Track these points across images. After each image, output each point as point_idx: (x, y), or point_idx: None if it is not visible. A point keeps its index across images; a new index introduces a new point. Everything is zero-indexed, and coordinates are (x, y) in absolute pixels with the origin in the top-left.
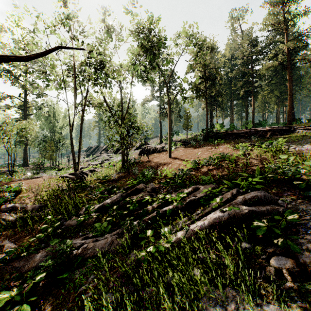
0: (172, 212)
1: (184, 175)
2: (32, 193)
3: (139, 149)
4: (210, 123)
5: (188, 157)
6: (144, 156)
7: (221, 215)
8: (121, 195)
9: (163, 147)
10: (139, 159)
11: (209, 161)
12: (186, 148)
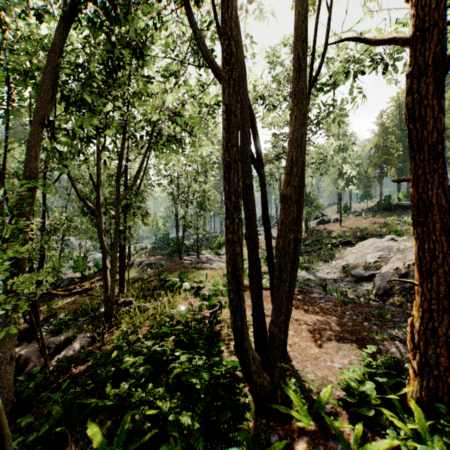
0: (333, 244)
1: (343, 234)
2: (264, 243)
3: (315, 220)
4: (386, 195)
5: (353, 226)
6: (321, 225)
7: (345, 240)
8: (312, 241)
9: (337, 218)
10: (317, 227)
11: (359, 228)
12: (356, 219)
